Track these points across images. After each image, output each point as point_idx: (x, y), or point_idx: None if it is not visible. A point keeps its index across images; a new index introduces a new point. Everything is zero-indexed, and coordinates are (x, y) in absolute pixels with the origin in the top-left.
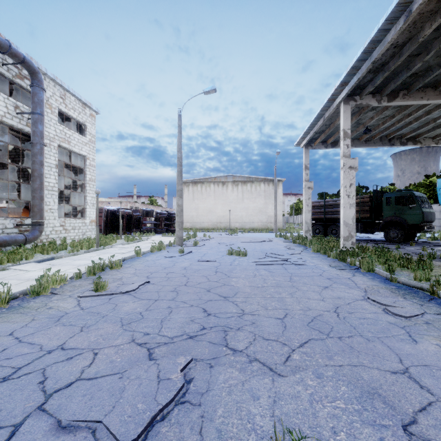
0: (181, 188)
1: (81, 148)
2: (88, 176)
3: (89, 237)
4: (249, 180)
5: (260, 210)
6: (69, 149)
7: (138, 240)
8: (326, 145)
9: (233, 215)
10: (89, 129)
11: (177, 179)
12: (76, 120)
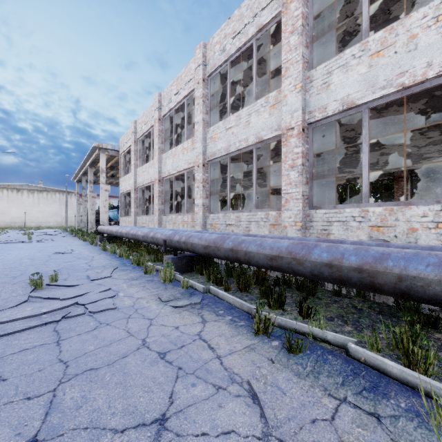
0: None
1: None
2: None
3: None
4: (45, 190)
5: (56, 213)
6: None
7: None
8: None
9: (29, 216)
10: None
11: None
12: None
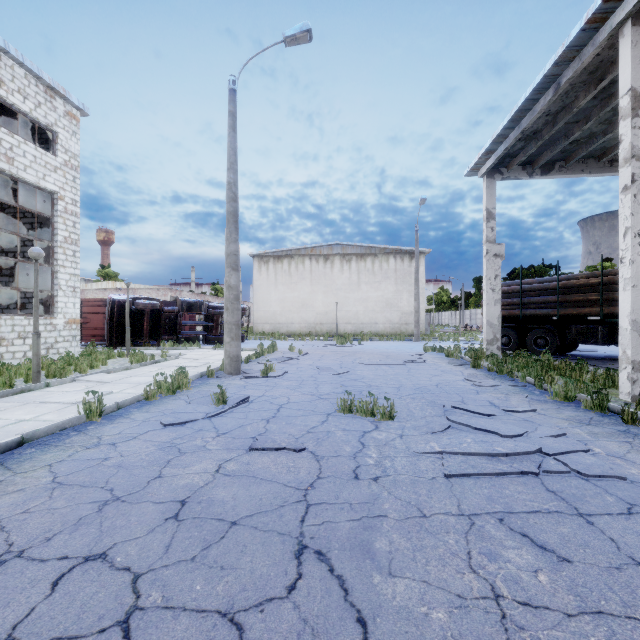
0: (235, 249)
1: (43, 176)
2: (61, 232)
3: (63, 352)
4: (369, 253)
5: (389, 303)
6: (11, 175)
7: (155, 360)
8: (531, 170)
9: (343, 311)
10: (65, 142)
11: (226, 230)
12: (31, 117)
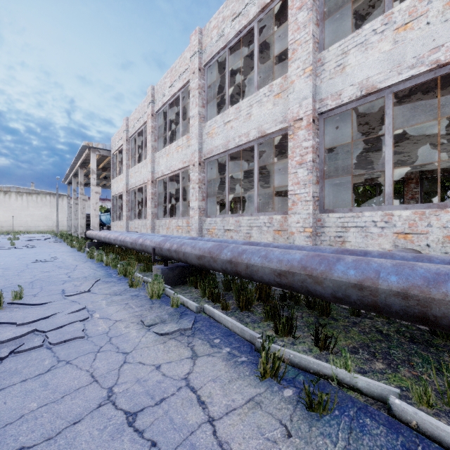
0: None
1: None
2: None
3: None
4: (34, 192)
5: (46, 217)
6: None
7: None
8: None
9: (18, 220)
10: None
11: None
12: None
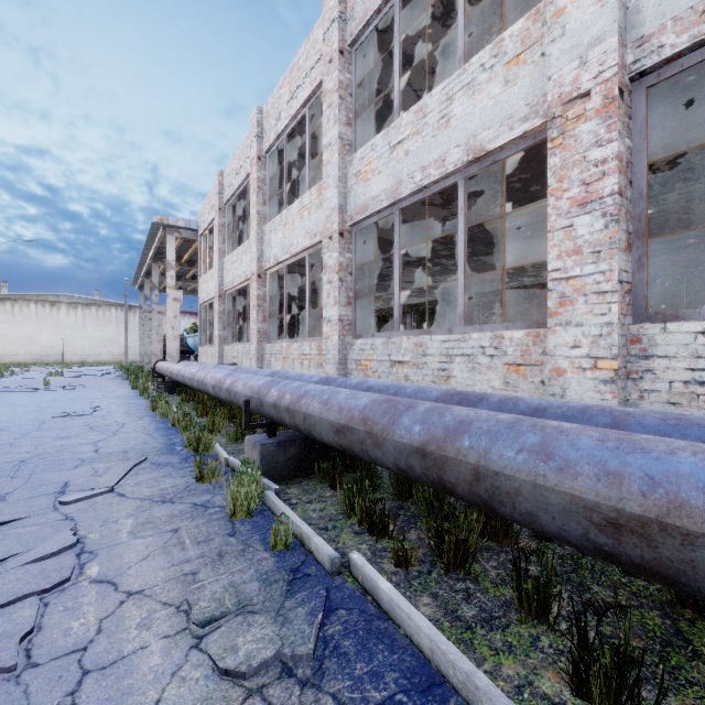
0: None
1: None
2: None
3: None
4: (94, 303)
5: (111, 340)
6: None
7: None
8: (160, 290)
9: (70, 345)
10: None
11: None
12: None
